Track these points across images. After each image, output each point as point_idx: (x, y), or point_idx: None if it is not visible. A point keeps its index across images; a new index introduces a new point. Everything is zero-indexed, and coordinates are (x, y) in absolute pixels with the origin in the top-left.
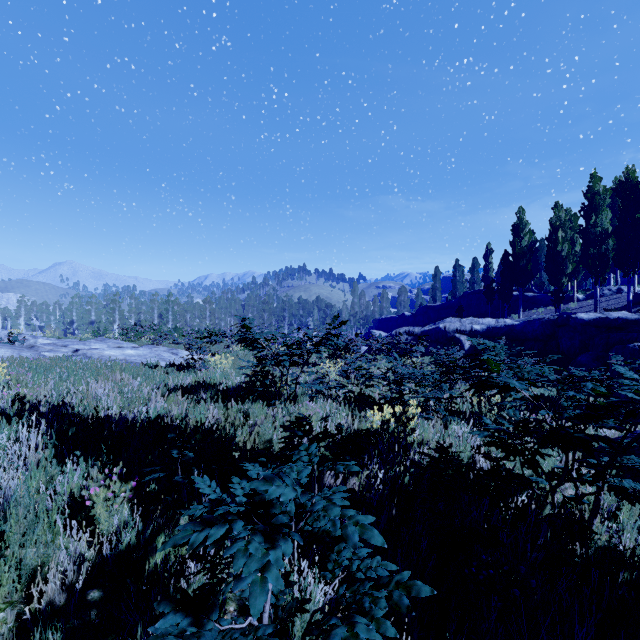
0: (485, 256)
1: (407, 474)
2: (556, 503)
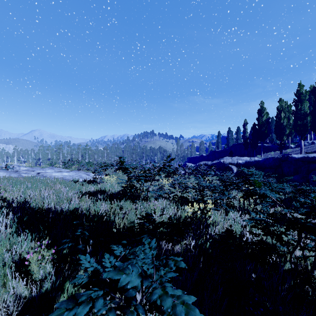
0: (243, 126)
1: (208, 243)
2: (292, 261)
